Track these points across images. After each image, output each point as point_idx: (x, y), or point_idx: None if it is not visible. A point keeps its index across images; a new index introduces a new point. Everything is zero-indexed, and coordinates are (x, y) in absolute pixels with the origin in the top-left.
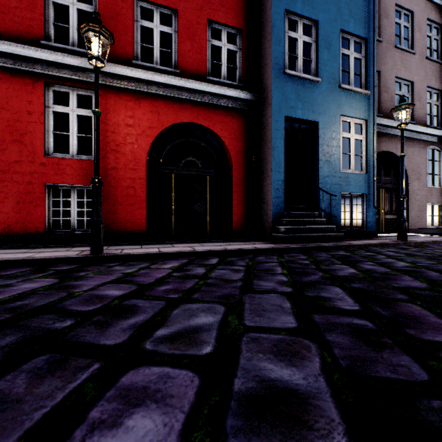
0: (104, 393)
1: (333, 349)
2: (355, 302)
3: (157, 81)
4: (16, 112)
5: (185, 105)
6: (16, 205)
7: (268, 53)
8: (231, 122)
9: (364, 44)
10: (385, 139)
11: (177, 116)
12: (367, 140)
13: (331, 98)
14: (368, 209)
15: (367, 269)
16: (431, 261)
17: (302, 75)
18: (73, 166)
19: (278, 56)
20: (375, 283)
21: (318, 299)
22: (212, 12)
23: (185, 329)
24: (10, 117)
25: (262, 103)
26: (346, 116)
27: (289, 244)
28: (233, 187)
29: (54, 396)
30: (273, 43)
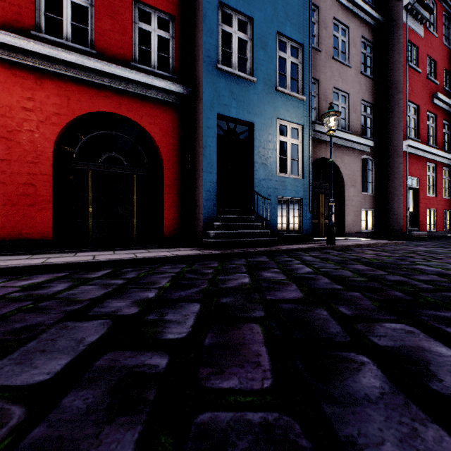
0: None
1: (39, 425)
2: (193, 325)
3: (64, 59)
4: None
5: (104, 92)
6: None
7: (199, 44)
8: (161, 116)
9: (301, 50)
10: (324, 146)
11: (93, 103)
12: (303, 145)
13: (268, 100)
14: (304, 214)
15: (263, 278)
16: (338, 266)
17: (237, 72)
18: None
19: (210, 49)
20: (250, 296)
21: (150, 324)
22: None
23: None
24: None
25: (195, 98)
26: (283, 119)
27: (215, 250)
28: (165, 188)
29: None
30: (204, 34)
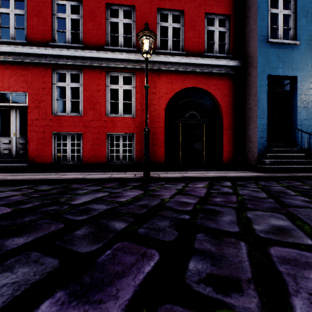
0: (271, 259)
1: None
2: None
3: (171, 61)
4: (91, 91)
5: (189, 75)
6: (92, 146)
7: (253, 29)
8: (221, 84)
9: None
10: None
11: (183, 83)
12: None
13: (309, 56)
14: None
15: None
16: None
17: (283, 41)
18: (121, 121)
19: (262, 30)
20: None
21: None
22: (208, 7)
23: (273, 227)
24: (89, 94)
25: (248, 67)
26: None
27: (277, 173)
28: (223, 131)
29: (240, 256)
30: (258, 21)
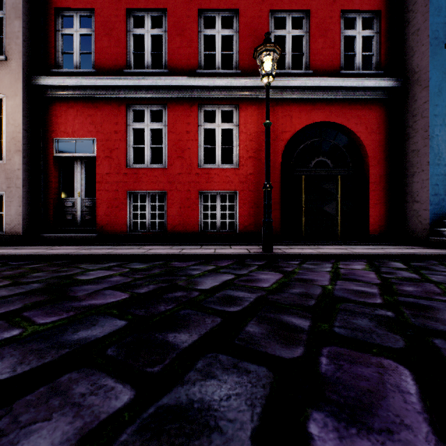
0: None
1: None
2: None
3: (292, 85)
4: (179, 133)
5: (317, 104)
6: (179, 209)
7: (422, 28)
8: (366, 115)
9: None
10: None
11: (309, 117)
12: None
13: None
14: None
15: None
16: None
17: None
18: (219, 174)
19: (437, 29)
20: None
21: None
22: (345, 2)
23: None
24: (175, 138)
25: (411, 87)
26: None
27: None
28: (370, 185)
29: None
30: (430, 16)
